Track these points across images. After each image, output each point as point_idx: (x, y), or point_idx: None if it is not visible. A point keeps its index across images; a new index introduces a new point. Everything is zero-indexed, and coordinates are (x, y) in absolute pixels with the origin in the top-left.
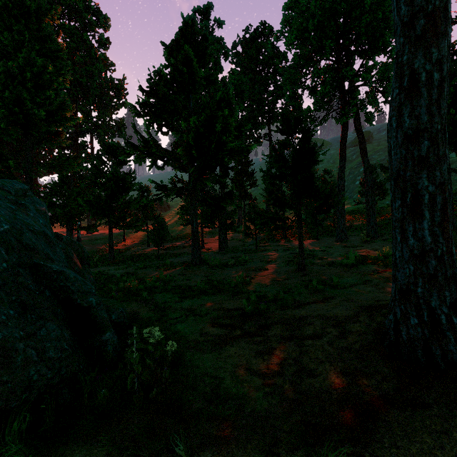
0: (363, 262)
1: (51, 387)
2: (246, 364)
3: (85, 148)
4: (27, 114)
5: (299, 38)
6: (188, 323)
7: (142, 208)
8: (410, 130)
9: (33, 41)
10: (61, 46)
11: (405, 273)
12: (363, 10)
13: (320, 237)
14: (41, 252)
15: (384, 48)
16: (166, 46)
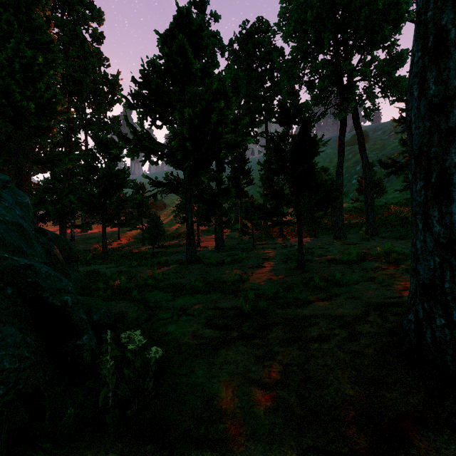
0: (364, 259)
1: (4, 406)
2: (244, 372)
3: (78, 145)
4: (16, 107)
5: (297, 30)
6: (179, 324)
7: (137, 206)
8: (436, 97)
9: (22, 32)
10: (52, 38)
11: (428, 266)
12: (363, 1)
13: (318, 235)
14: (11, 244)
15: (383, 43)
16: (160, 35)
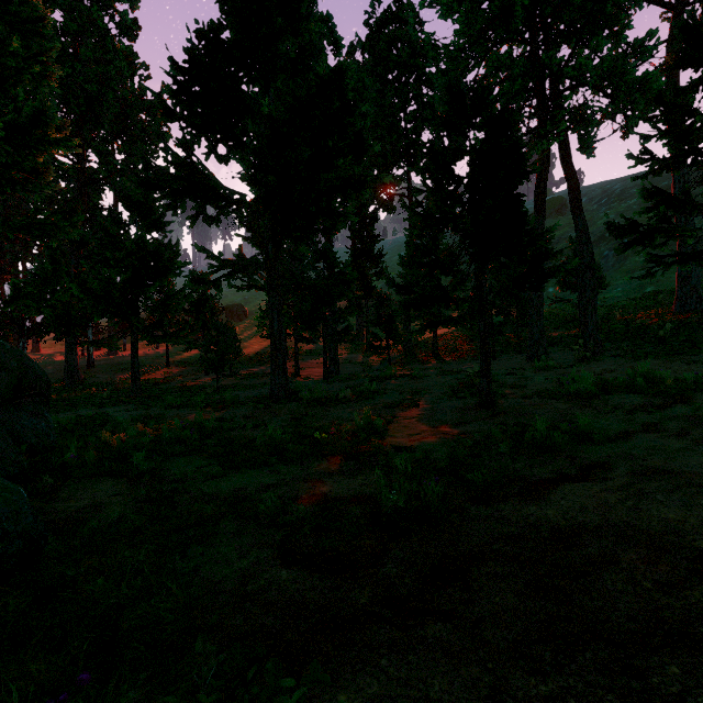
0: (607, 389)
1: None
2: None
3: (99, 210)
4: None
5: None
6: (212, 549)
7: (196, 309)
8: None
9: None
10: (41, 13)
11: None
12: None
13: (498, 355)
14: None
15: (611, 25)
16: None
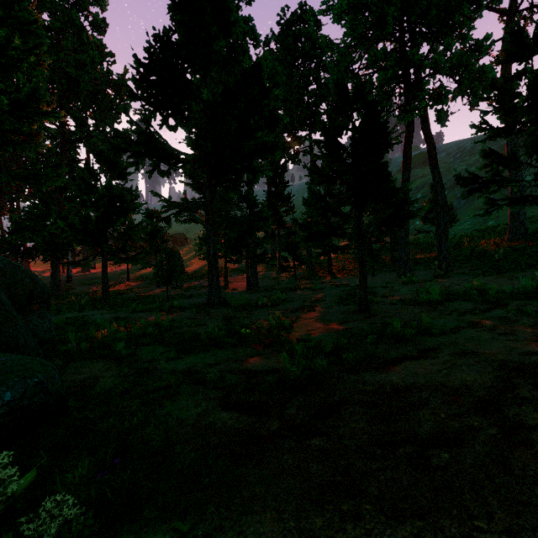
0: (450, 298)
1: None
2: (298, 534)
3: (76, 162)
4: None
5: (353, 4)
6: (177, 402)
7: (150, 238)
8: None
9: None
10: (35, 17)
11: None
12: None
13: (376, 272)
14: None
15: (459, 29)
16: (172, 0)
